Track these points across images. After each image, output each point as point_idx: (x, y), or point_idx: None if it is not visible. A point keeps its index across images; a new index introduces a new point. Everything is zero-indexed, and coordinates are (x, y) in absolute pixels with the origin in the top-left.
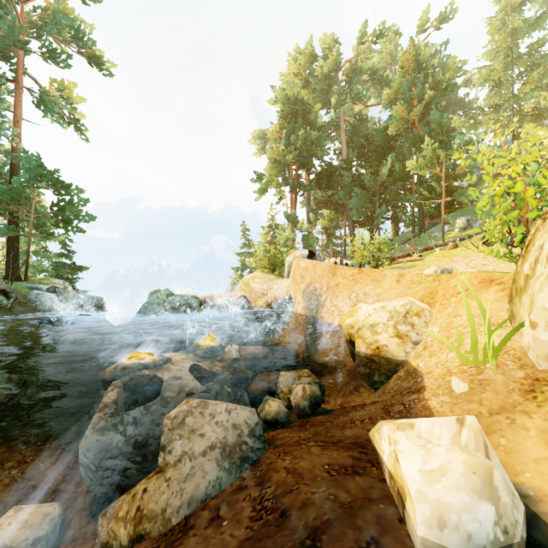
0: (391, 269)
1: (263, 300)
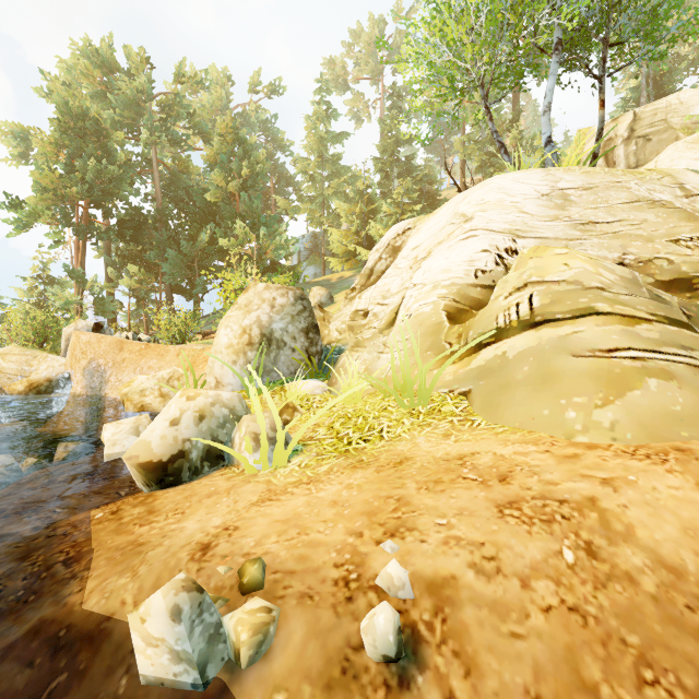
0: (197, 344)
1: (23, 384)
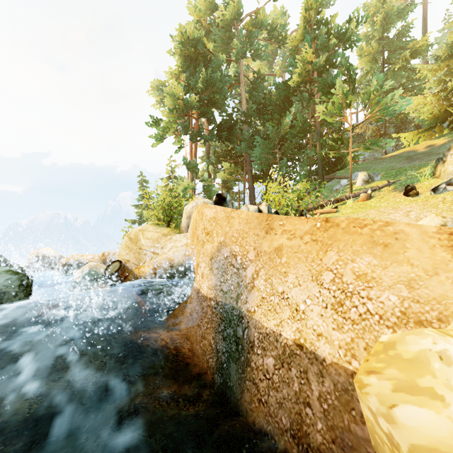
0: None
1: (150, 266)
